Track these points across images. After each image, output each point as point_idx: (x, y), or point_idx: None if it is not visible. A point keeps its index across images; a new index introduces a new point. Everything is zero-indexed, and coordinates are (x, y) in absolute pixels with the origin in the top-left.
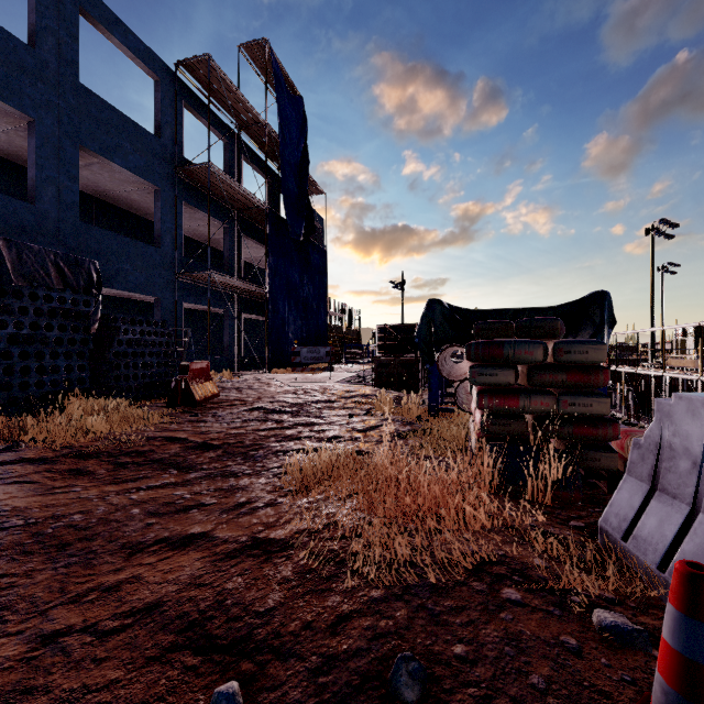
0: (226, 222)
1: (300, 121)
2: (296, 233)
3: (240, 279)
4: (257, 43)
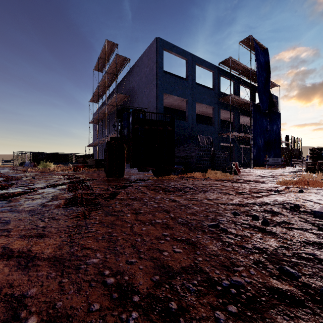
0: (234, 112)
1: (266, 59)
2: (264, 109)
3: (241, 133)
4: (247, 38)
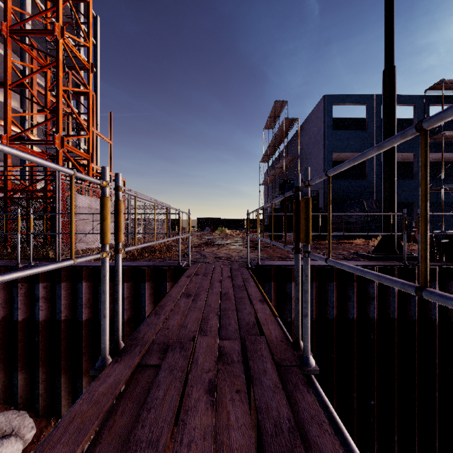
0: None
1: None
2: None
3: None
4: None
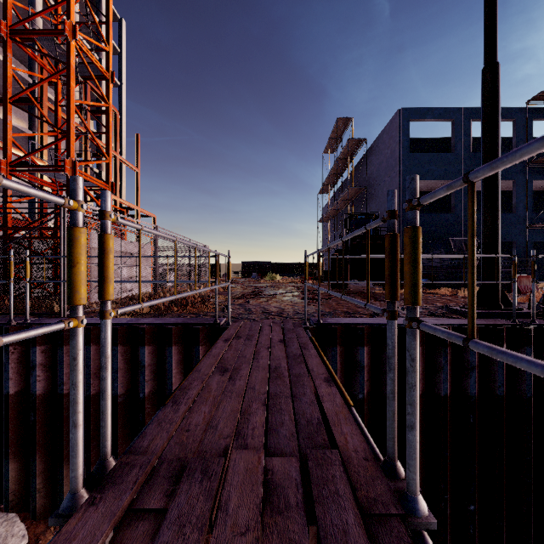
0: None
1: None
2: None
3: None
4: None
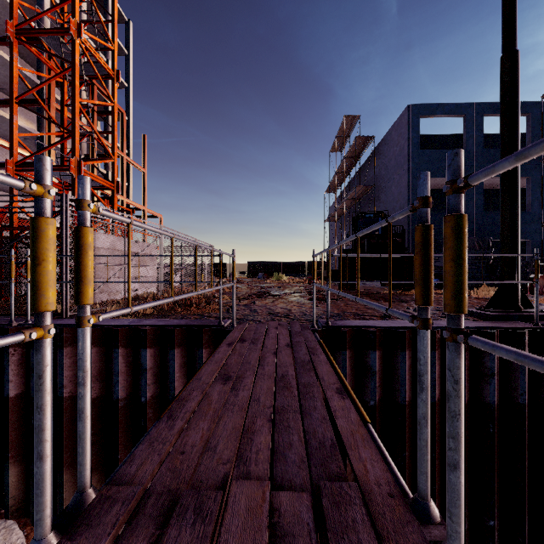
0: None
1: None
2: None
3: None
4: None
